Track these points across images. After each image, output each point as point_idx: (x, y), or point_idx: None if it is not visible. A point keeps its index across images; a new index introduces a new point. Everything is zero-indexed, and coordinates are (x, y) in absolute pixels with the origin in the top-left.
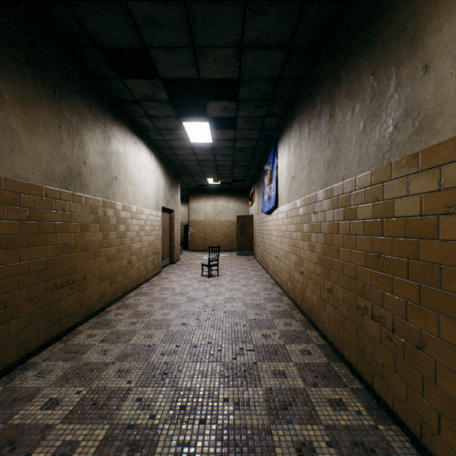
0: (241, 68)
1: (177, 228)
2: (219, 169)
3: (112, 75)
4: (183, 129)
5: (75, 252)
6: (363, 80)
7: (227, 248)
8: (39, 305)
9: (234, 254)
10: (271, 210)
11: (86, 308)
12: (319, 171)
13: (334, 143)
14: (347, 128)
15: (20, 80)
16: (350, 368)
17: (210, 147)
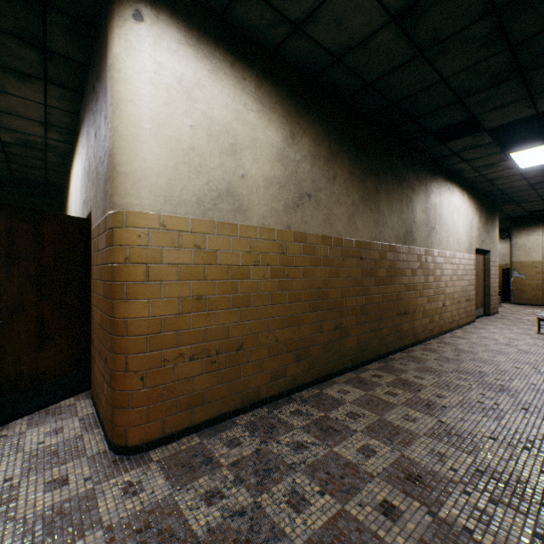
0: None
1: (494, 272)
2: None
3: (435, 145)
4: (508, 159)
5: (408, 291)
6: None
7: None
8: (393, 323)
9: None
10: None
11: (414, 335)
12: None
13: None
14: None
15: (386, 182)
16: None
17: None
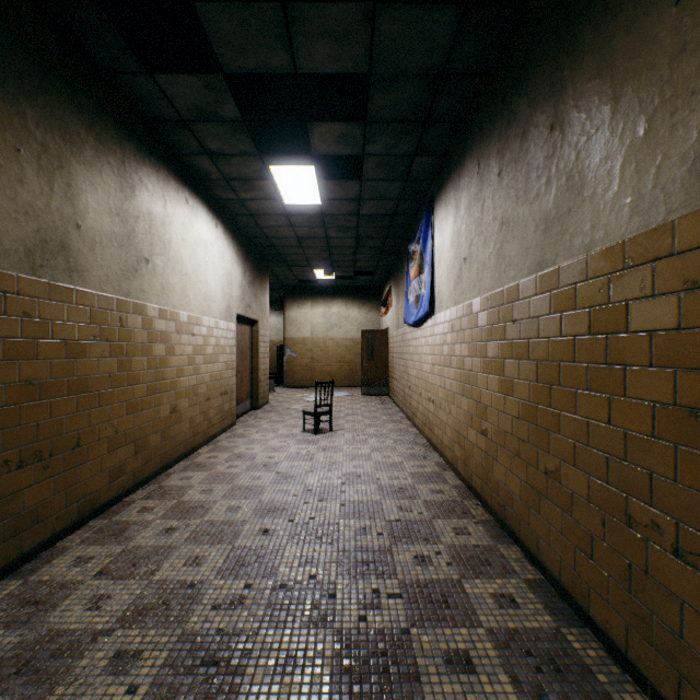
0: (374, 50)
1: (264, 350)
2: (332, 254)
3: (132, 65)
4: (270, 178)
5: (54, 397)
6: (648, 24)
7: (346, 382)
8: None
9: (357, 393)
10: (421, 320)
11: (81, 502)
12: (524, 240)
13: (563, 179)
14: (598, 141)
15: None
16: (608, 645)
17: (318, 214)
